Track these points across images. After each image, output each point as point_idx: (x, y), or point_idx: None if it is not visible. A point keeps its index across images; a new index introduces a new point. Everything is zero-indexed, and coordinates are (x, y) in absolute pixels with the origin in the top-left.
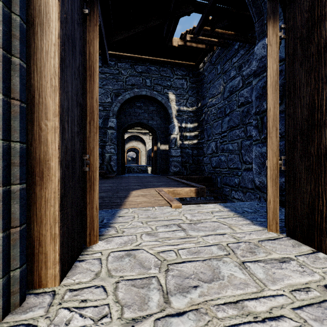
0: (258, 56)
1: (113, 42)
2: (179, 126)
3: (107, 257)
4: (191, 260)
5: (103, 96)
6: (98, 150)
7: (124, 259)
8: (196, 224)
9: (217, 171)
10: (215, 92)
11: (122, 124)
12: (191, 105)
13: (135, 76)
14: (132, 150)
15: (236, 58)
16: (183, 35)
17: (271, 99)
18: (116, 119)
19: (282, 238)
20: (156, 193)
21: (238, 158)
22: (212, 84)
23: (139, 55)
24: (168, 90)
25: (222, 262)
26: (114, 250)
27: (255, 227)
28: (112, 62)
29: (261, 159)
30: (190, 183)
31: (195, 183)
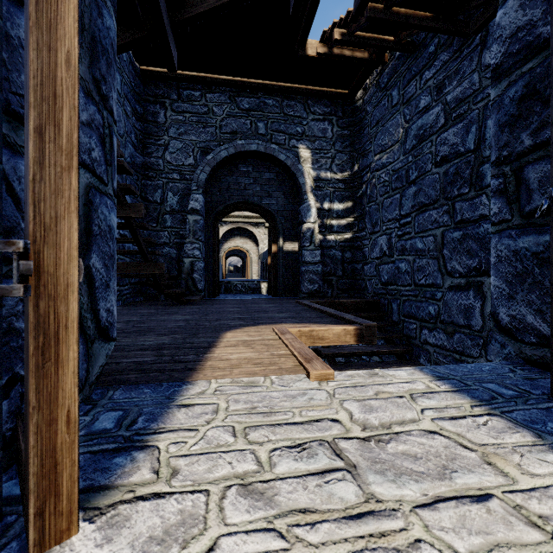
0: (508, 30)
1: (183, 19)
2: (317, 208)
3: None
4: None
5: (180, 155)
6: (172, 253)
7: None
8: (384, 443)
9: (391, 291)
10: (388, 142)
11: (214, 206)
12: (341, 169)
13: (238, 118)
14: (235, 253)
15: (432, 70)
16: (326, 33)
17: None
18: (203, 196)
19: None
20: (274, 338)
21: (435, 266)
22: (381, 126)
23: (244, 79)
24: (298, 141)
25: None
26: None
27: None
28: (195, 91)
29: (517, 264)
30: (342, 314)
31: (350, 312)
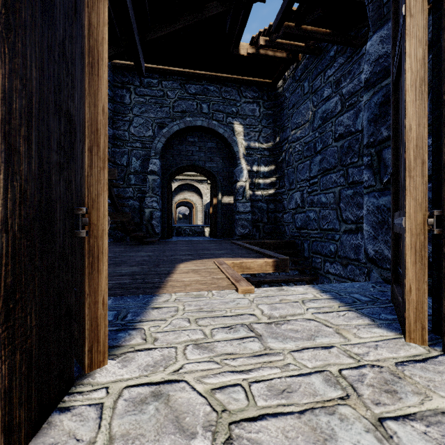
0: (373, 56)
1: (149, 40)
2: (248, 170)
3: (115, 400)
4: (277, 413)
5: (141, 128)
6: (135, 204)
7: (146, 408)
8: (280, 325)
9: (303, 234)
10: (301, 121)
11: (168, 168)
12: (266, 140)
13: (187, 100)
14: (183, 204)
15: (332, 70)
16: (254, 39)
17: (413, 111)
18: (159, 161)
19: (438, 359)
20: (214, 268)
21: (335, 215)
22: (296, 109)
23: (192, 70)
24: (233, 118)
25: (337, 418)
26: (131, 383)
27: (382, 332)
28: (154, 79)
29: (378, 215)
30: (265, 251)
31: (272, 250)
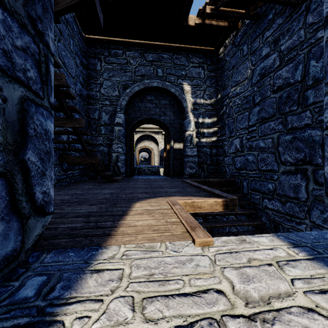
0: None
1: None
2: (195, 122)
3: None
4: None
5: (110, 89)
6: (105, 150)
7: None
8: (270, 325)
9: (242, 174)
10: (240, 79)
11: (131, 121)
12: (210, 97)
13: (145, 66)
14: (144, 150)
15: (271, 31)
16: (201, 10)
17: None
18: (124, 115)
19: None
20: (167, 208)
21: (273, 158)
22: (235, 69)
23: (149, 42)
24: (182, 80)
25: None
26: None
27: None
28: (119, 50)
29: None
30: (213, 190)
31: (216, 187)
